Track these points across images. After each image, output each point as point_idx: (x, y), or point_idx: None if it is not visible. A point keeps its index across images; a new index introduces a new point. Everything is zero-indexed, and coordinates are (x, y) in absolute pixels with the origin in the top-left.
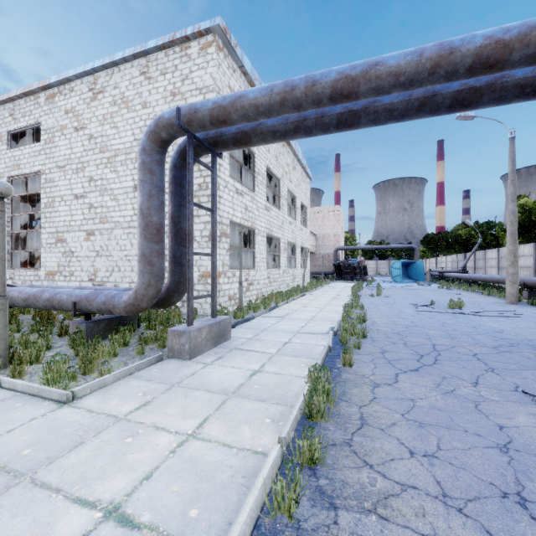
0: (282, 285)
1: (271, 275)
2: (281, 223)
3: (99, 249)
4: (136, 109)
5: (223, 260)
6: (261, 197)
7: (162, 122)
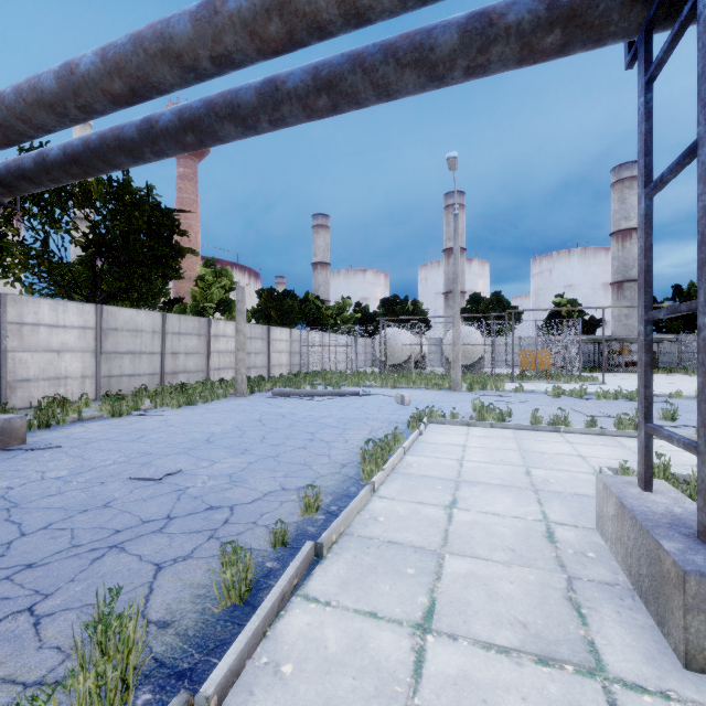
0: None
1: None
2: None
3: None
4: None
5: None
6: None
7: None
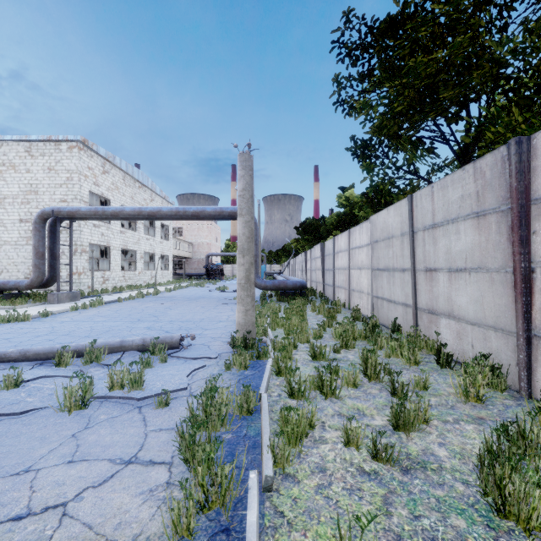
0: (139, 281)
1: (127, 274)
2: (138, 240)
3: None
4: (21, 172)
5: (83, 266)
6: (117, 225)
7: (45, 213)
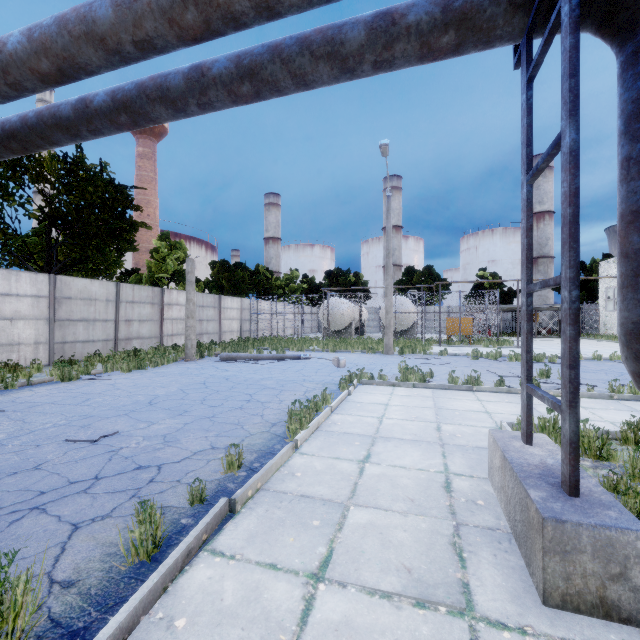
0: None
1: None
2: None
3: None
4: None
5: None
6: None
7: None
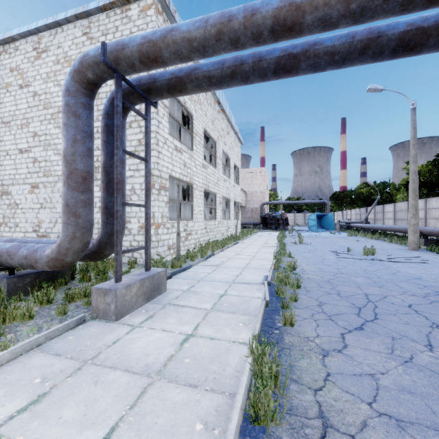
0: (218, 234)
1: (208, 225)
2: (217, 180)
3: (43, 202)
4: None
5: (162, 212)
6: (199, 155)
7: (86, 60)
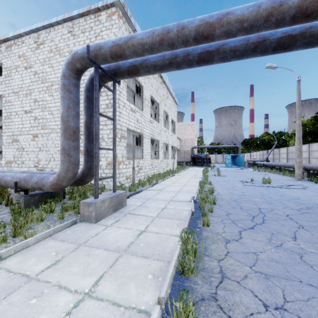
0: (160, 169)
1: (153, 163)
2: (160, 131)
3: (41, 146)
4: (65, 55)
5: (122, 154)
6: (147, 114)
7: (76, 56)
